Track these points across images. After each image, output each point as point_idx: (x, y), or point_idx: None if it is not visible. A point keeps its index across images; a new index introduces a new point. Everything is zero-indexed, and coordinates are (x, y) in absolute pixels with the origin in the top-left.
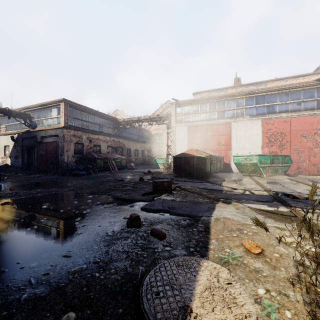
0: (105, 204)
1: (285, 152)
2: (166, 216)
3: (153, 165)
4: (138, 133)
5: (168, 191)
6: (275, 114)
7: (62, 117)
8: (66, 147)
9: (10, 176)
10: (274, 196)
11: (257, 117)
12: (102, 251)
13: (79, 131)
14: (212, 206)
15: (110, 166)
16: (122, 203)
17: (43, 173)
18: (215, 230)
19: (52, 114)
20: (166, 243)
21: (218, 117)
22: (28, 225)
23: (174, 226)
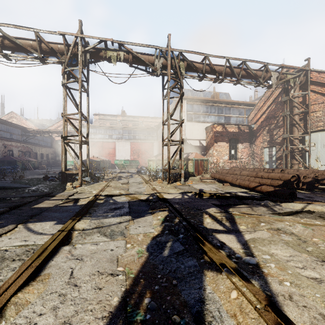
0: None
1: (140, 158)
2: None
3: (58, 166)
4: (43, 139)
5: None
6: (136, 140)
7: None
8: None
9: None
10: (119, 172)
11: (128, 140)
12: None
13: None
14: None
15: (27, 166)
16: None
17: None
18: None
19: None
20: None
21: (109, 138)
22: None
23: None
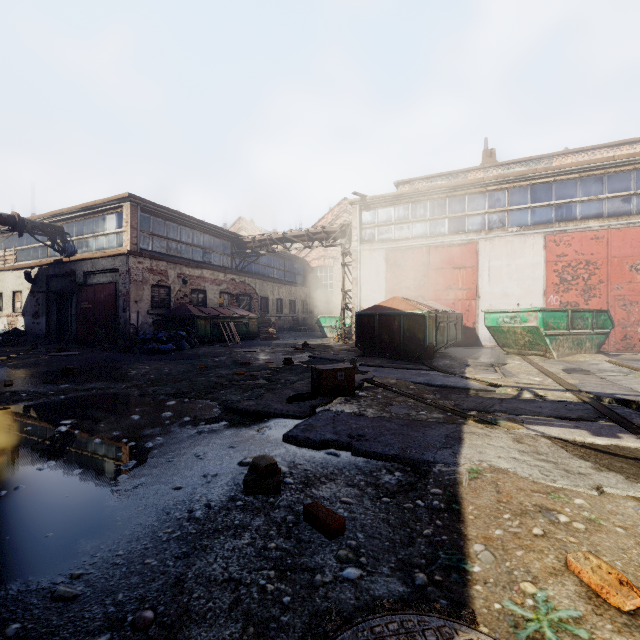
0: (200, 424)
1: (597, 303)
2: (343, 458)
3: (314, 330)
4: (284, 265)
5: (346, 392)
6: (574, 223)
7: (126, 233)
8: (134, 293)
9: (18, 354)
10: (596, 406)
11: (535, 229)
12: (167, 577)
13: (161, 260)
14: (454, 433)
15: (224, 333)
16: (241, 422)
17: (87, 348)
18: (475, 508)
19: (106, 226)
20: (347, 552)
21: (450, 231)
22: (4, 481)
23: (366, 490)
